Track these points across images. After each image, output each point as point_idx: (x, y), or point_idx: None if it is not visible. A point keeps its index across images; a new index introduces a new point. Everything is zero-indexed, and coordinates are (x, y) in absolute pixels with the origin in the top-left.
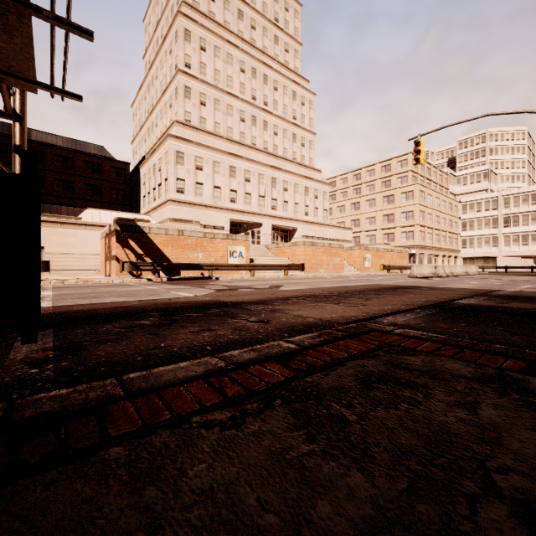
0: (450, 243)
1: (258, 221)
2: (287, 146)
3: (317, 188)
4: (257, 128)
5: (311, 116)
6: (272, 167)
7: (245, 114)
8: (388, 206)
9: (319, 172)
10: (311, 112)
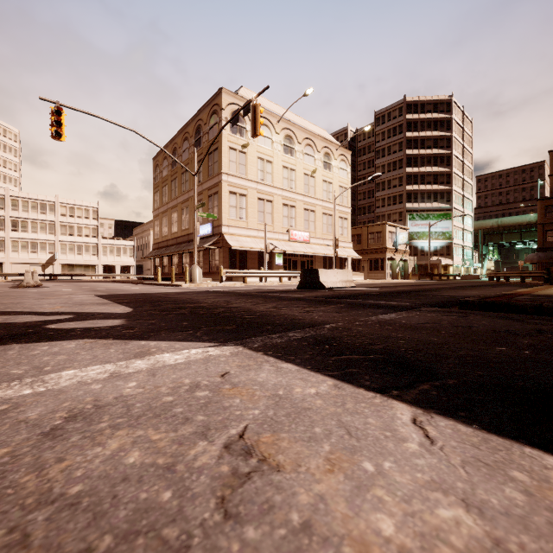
0: None
1: None
2: None
3: None
4: None
5: None
6: None
7: None
8: None
9: None
10: None
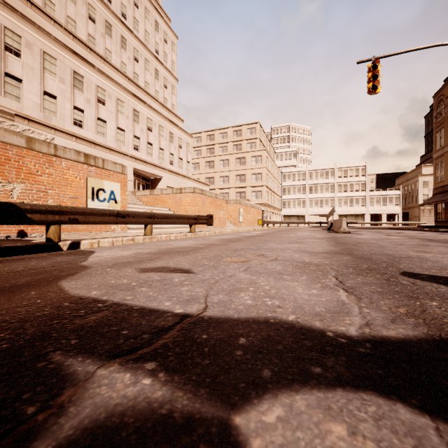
0: (277, 203)
1: (116, 160)
2: (149, 81)
3: (181, 138)
4: (113, 41)
5: (173, 59)
6: (134, 96)
7: (96, 13)
8: (240, 167)
9: (182, 121)
10: (174, 55)
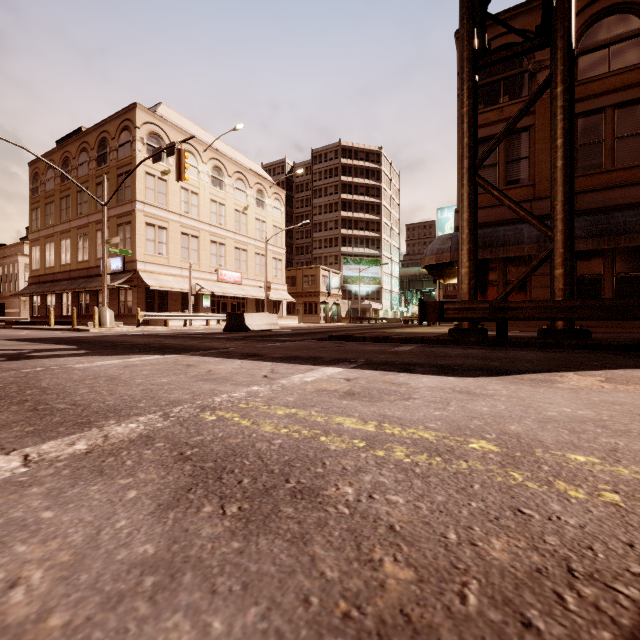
0: None
1: None
2: None
3: None
4: None
5: None
6: None
7: None
8: None
9: None
10: None
